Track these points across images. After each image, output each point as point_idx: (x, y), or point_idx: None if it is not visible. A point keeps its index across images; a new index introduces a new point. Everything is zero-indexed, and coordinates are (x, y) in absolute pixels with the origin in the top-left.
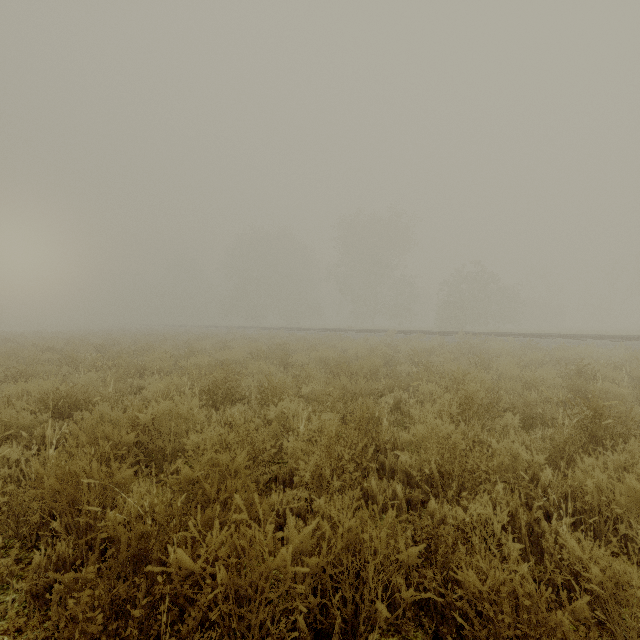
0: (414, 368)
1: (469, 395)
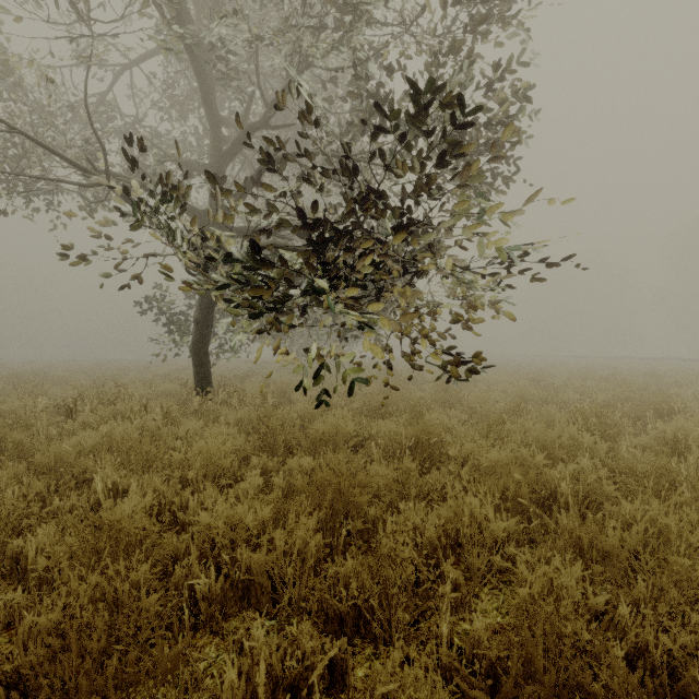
0: None
1: None
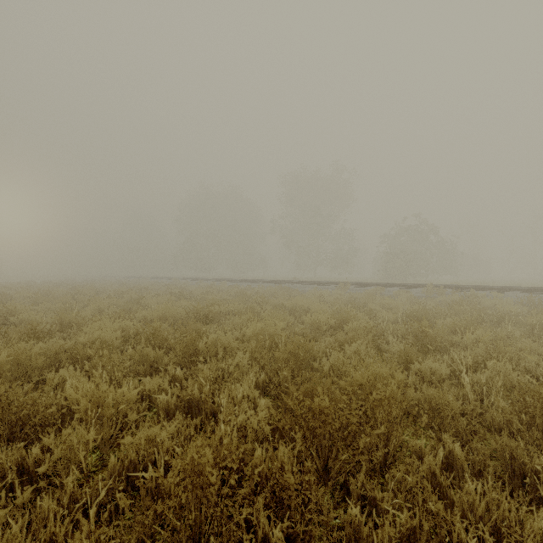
0: (467, 378)
1: None
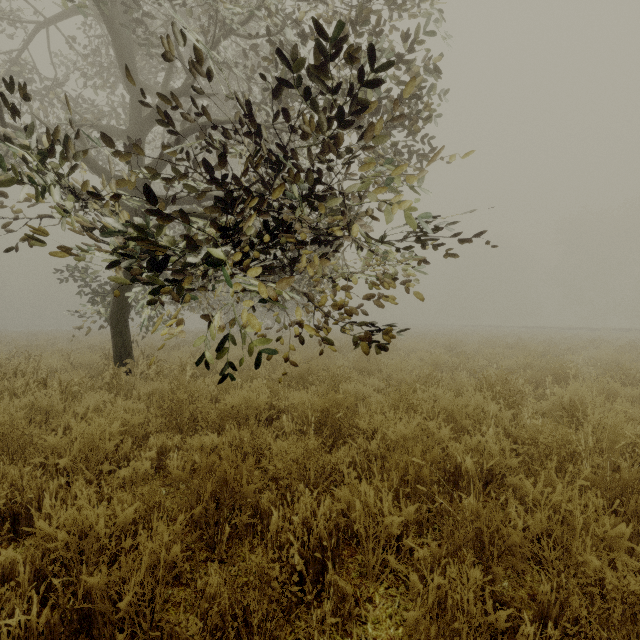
0: None
1: (592, 342)
